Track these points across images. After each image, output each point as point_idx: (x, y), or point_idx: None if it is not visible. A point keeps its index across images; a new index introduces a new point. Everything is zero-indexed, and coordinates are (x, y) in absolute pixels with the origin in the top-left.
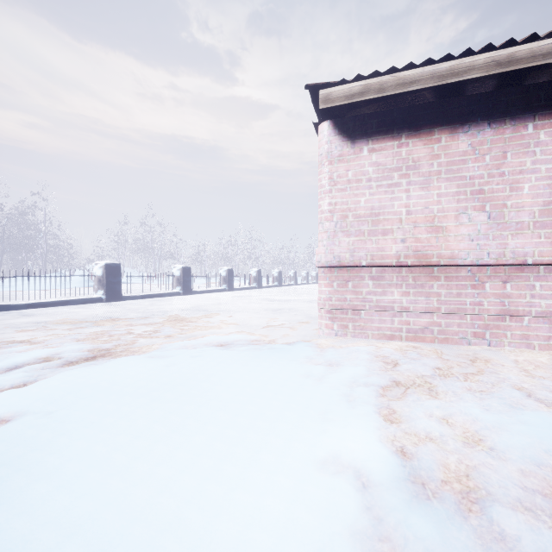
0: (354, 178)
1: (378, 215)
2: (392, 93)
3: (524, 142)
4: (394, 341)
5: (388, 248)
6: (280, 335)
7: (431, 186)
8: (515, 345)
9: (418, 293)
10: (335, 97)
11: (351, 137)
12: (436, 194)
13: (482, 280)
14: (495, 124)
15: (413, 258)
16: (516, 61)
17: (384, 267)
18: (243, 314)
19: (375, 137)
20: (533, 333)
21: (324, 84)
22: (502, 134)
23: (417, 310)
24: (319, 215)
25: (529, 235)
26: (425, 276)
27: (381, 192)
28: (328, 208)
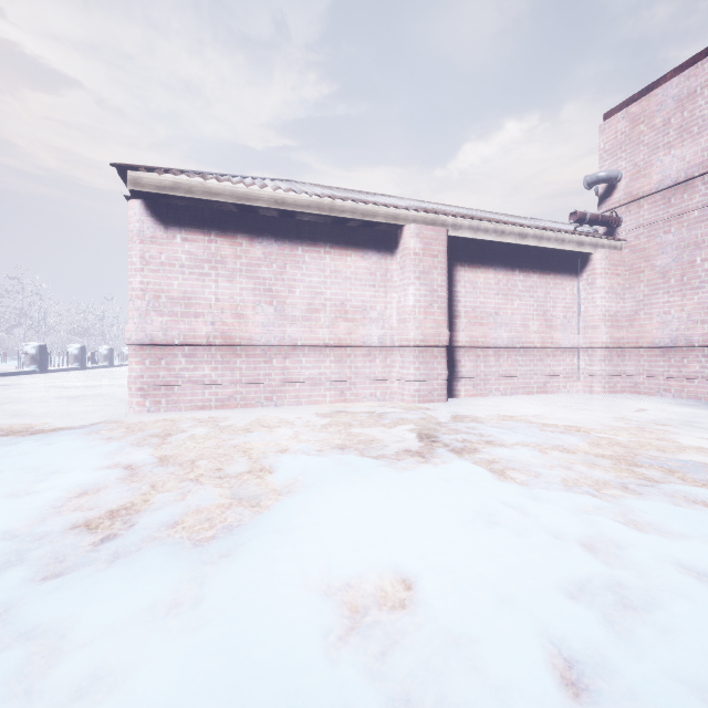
0: (167, 261)
1: (191, 299)
2: (201, 198)
3: (297, 260)
4: (205, 410)
5: (200, 330)
6: (80, 418)
7: (236, 281)
8: (291, 403)
9: (225, 368)
10: (145, 183)
11: (165, 222)
12: (239, 287)
13: (271, 357)
14: (280, 242)
15: (221, 339)
16: (287, 204)
17: (196, 346)
18: (19, 405)
19: (188, 228)
20: (302, 393)
21: (133, 168)
22: (284, 250)
23: (225, 382)
24: (130, 292)
25: (299, 325)
26: (231, 354)
27: (194, 279)
28: (140, 286)
